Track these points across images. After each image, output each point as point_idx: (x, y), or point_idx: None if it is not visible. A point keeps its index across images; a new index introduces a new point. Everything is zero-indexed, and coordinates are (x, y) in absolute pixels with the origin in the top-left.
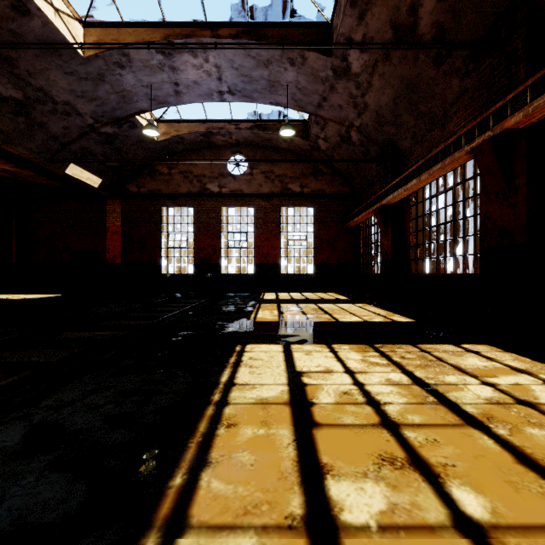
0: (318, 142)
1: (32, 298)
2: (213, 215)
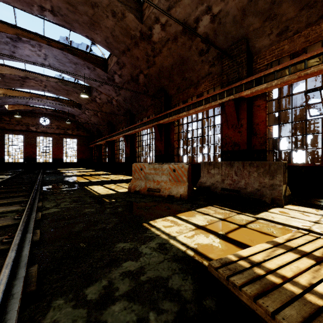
0: (78, 120)
1: None
2: (33, 139)
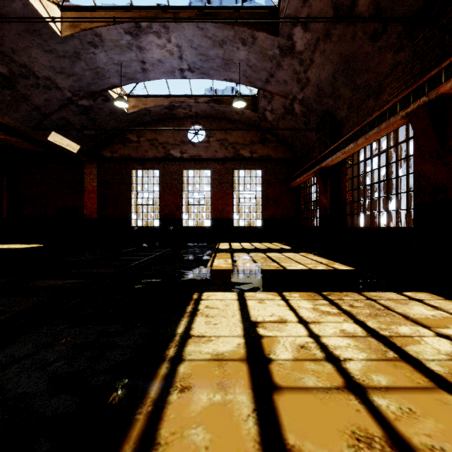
0: (265, 114)
1: (19, 248)
2: (175, 177)
